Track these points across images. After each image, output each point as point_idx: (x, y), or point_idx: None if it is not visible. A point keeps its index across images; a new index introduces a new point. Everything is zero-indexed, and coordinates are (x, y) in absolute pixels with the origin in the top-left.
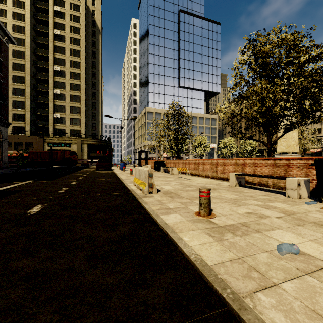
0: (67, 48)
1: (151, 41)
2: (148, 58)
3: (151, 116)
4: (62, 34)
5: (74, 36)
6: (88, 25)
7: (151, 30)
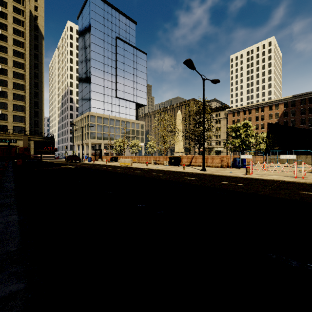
0: (10, 48)
1: (93, 56)
2: (90, 70)
3: (94, 119)
4: (4, 33)
5: (17, 38)
6: (30, 28)
7: (93, 47)
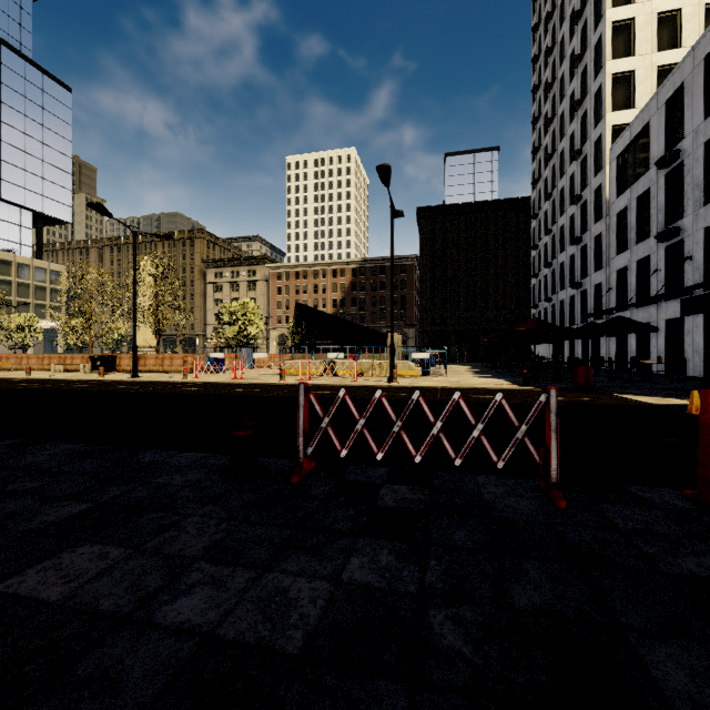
0: None
1: None
2: None
3: None
4: None
5: None
6: None
7: None
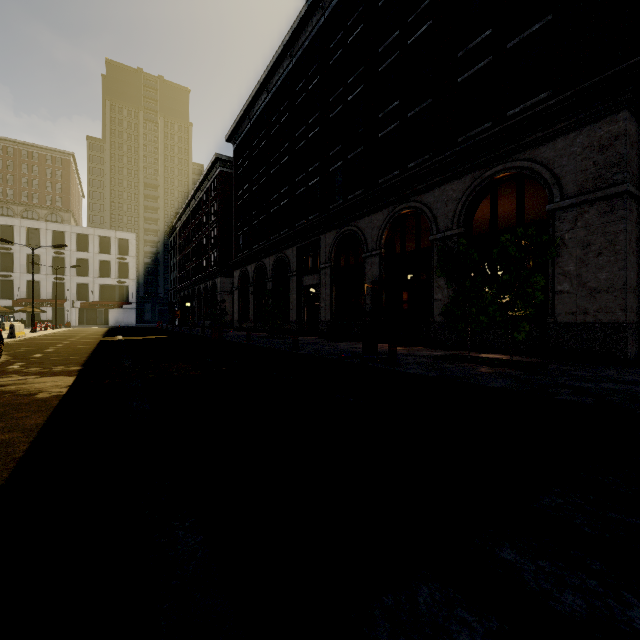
0: None
1: None
2: None
3: None
4: None
5: None
6: None
7: None
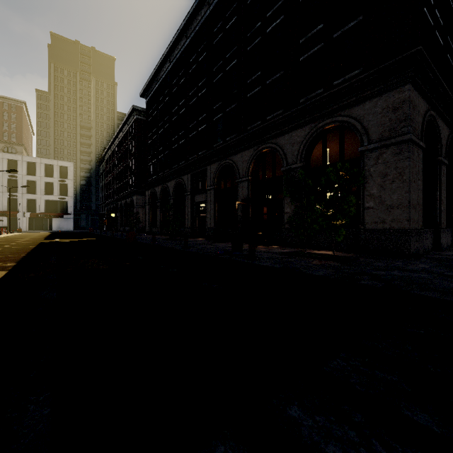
0: None
1: None
2: None
3: None
4: None
5: None
6: None
7: None
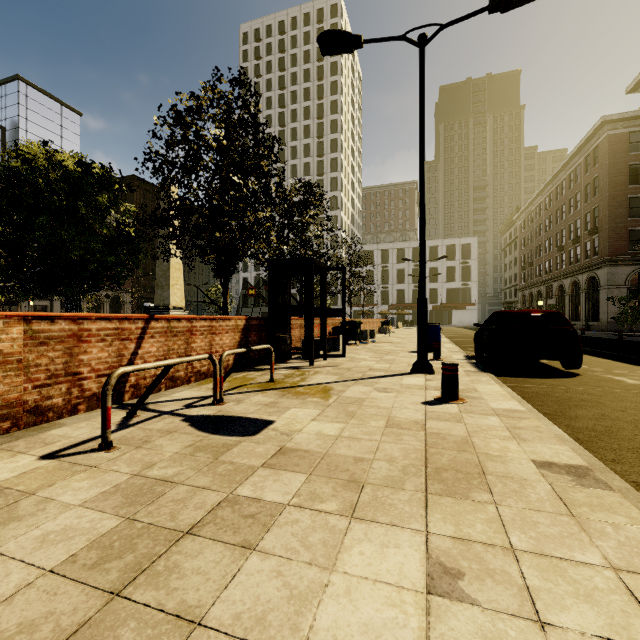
0: None
1: None
2: None
3: None
4: None
5: None
6: None
7: None
